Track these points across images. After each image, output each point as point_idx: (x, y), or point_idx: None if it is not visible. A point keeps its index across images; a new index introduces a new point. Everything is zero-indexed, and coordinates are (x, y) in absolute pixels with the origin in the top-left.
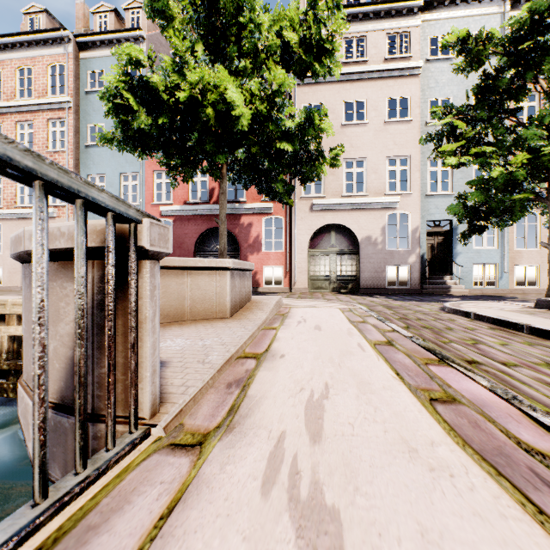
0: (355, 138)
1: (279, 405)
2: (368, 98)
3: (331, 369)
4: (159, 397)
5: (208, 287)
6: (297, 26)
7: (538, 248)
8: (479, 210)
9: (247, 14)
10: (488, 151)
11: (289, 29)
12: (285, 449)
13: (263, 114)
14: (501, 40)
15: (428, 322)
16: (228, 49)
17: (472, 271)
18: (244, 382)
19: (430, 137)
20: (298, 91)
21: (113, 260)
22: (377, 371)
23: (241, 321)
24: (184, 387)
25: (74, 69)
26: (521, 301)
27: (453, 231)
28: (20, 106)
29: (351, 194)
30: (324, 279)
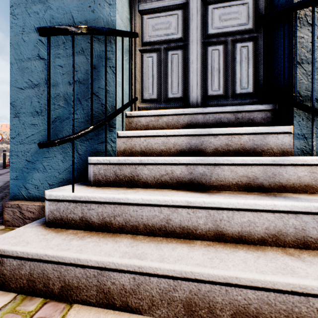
0: None
1: None
2: None
3: None
4: None
5: None
6: None
7: None
8: None
9: None
10: None
11: None
12: None
13: None
14: None
15: None
16: None
17: None
18: None
19: None
20: None
21: None
22: None
23: None
24: None
25: None
26: None
27: None
28: None
29: None
30: None
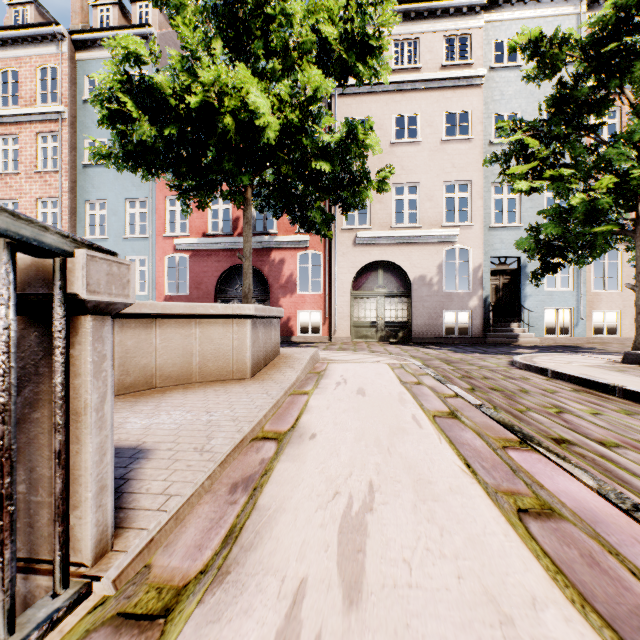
0: (406, 159)
1: (302, 524)
2: (422, 112)
3: (377, 458)
4: (112, 525)
5: (223, 340)
6: (337, 18)
7: (619, 290)
8: (553, 245)
9: (276, 6)
10: (566, 174)
11: (327, 23)
12: (303, 624)
13: (294, 125)
14: (580, 42)
15: (497, 382)
16: (252, 45)
17: (543, 316)
18: (255, 482)
19: (497, 157)
20: (339, 102)
21: (10, 319)
22: (440, 461)
23: (265, 384)
24: (164, 496)
25: (69, 72)
26: (603, 353)
27: (521, 270)
28: (2, 117)
29: (401, 226)
30: (370, 326)
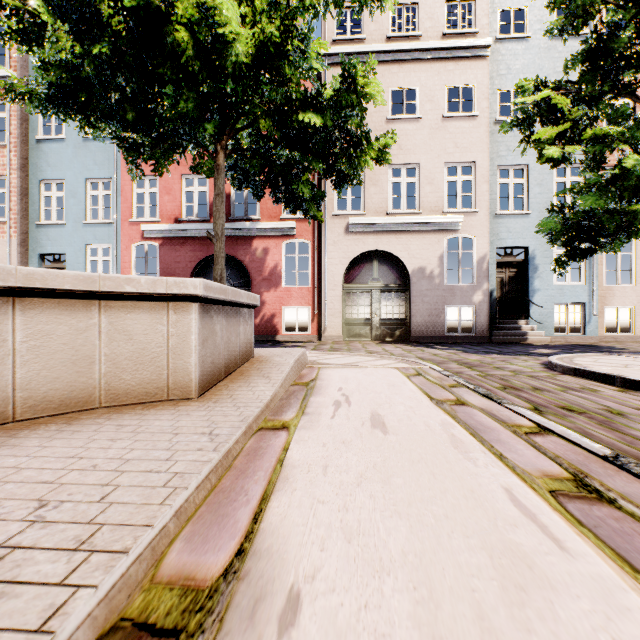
0: (404, 138)
1: None
2: (421, 85)
3: None
4: None
5: (150, 336)
6: None
7: (633, 284)
8: (584, 226)
9: None
10: (613, 132)
11: None
12: None
13: (273, 42)
14: None
15: (560, 396)
16: None
17: (553, 313)
18: None
19: (518, 121)
20: (330, 73)
21: None
22: None
23: (216, 409)
24: None
25: None
26: None
27: (529, 262)
28: None
29: (399, 211)
30: (364, 324)
